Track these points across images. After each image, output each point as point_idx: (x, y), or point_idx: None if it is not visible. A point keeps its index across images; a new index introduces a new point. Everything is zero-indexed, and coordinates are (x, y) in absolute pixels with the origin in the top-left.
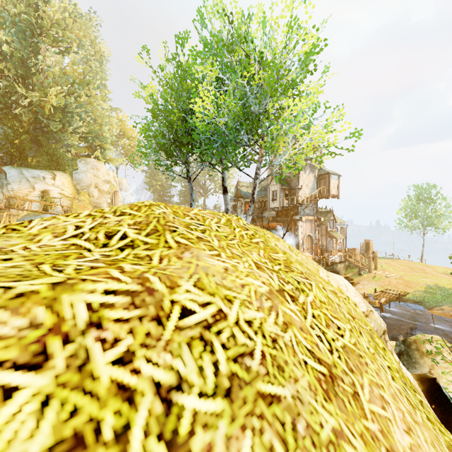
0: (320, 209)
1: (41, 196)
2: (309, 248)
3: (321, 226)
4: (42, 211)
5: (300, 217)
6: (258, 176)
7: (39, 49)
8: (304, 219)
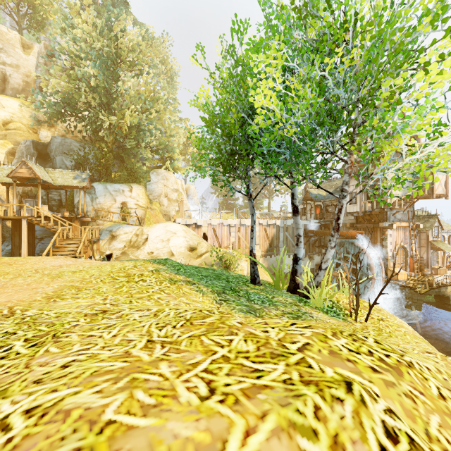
0: (416, 212)
1: (120, 208)
2: (402, 263)
3: (419, 234)
4: (121, 221)
5: (389, 224)
6: (346, 194)
7: (118, 76)
8: (395, 227)
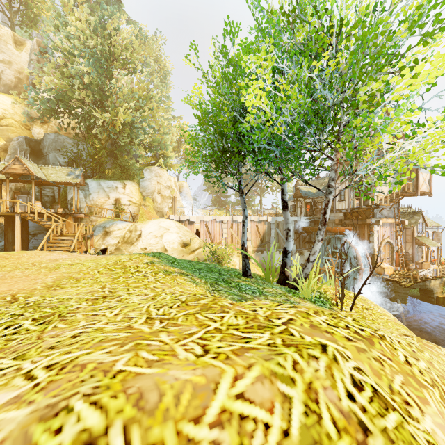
0: (402, 209)
1: (114, 204)
2: (388, 258)
3: (405, 230)
4: (115, 217)
5: (376, 220)
6: (332, 190)
7: (111, 73)
8: (382, 223)
